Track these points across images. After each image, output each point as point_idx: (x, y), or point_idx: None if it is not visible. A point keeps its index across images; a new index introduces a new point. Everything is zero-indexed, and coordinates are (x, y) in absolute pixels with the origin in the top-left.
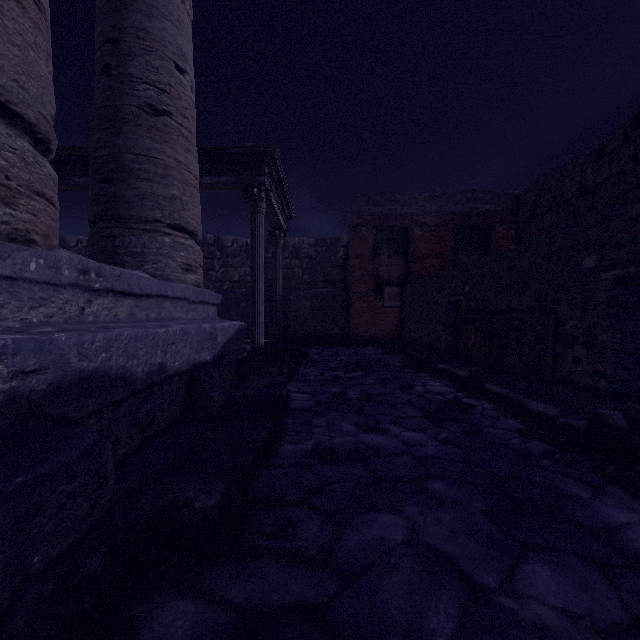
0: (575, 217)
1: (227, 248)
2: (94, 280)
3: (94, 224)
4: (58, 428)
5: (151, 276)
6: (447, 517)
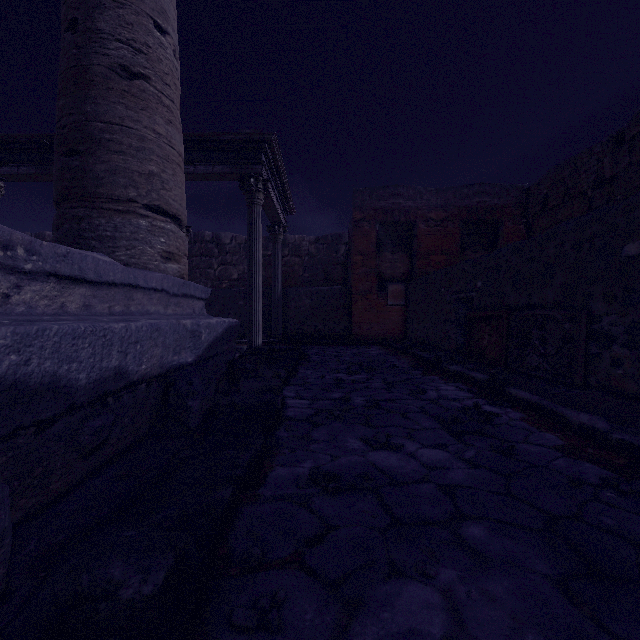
0: (591, 209)
1: (225, 245)
2: (23, 259)
3: (59, 204)
4: None
5: (124, 264)
6: (500, 588)
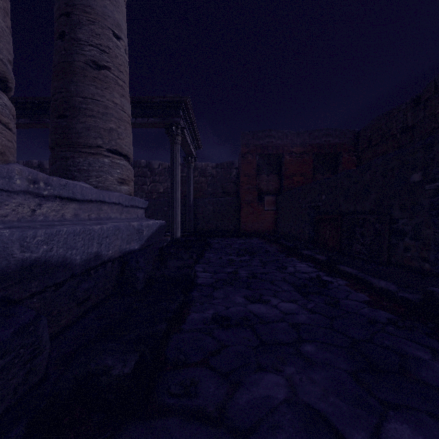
0: (399, 147)
1: (155, 169)
2: (43, 188)
3: (53, 149)
4: (2, 308)
5: (94, 187)
6: (319, 377)
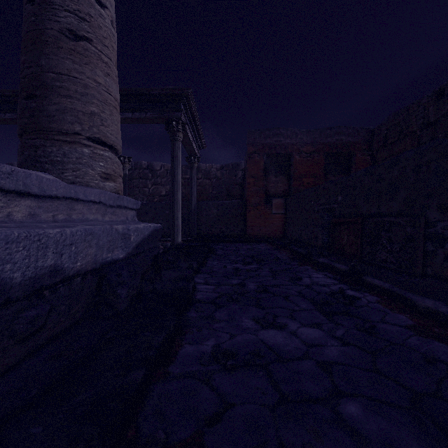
0: (419, 144)
1: (157, 171)
2: None
3: (21, 136)
4: None
5: (71, 182)
6: None
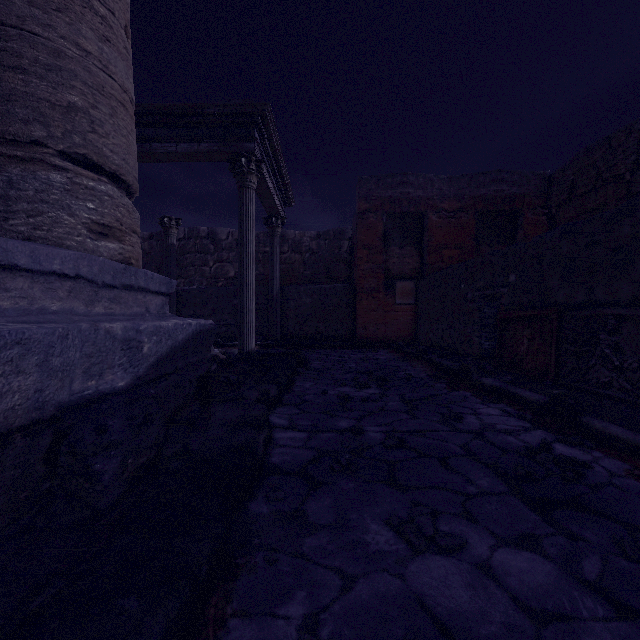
0: (629, 195)
1: (222, 241)
2: None
3: None
4: None
5: (23, 238)
6: None
